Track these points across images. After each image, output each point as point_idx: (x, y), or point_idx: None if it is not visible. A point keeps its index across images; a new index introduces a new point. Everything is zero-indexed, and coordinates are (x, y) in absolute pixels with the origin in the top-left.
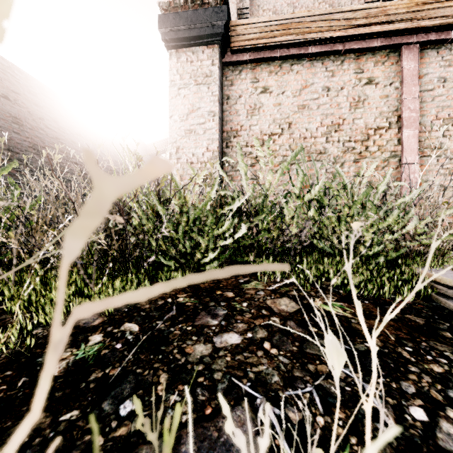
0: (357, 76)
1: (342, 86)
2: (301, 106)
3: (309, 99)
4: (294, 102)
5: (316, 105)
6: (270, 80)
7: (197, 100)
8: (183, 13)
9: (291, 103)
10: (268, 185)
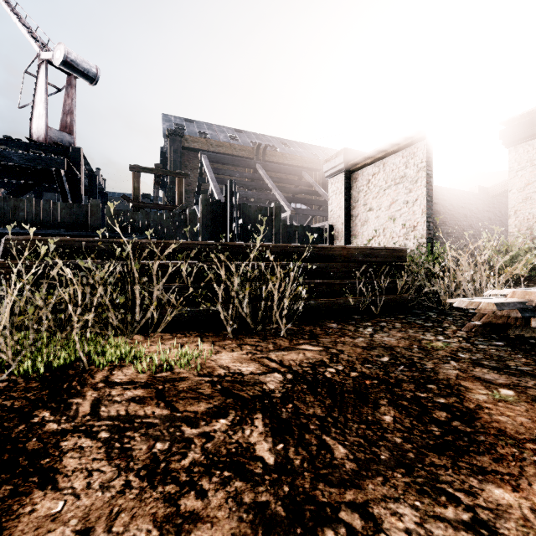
0: None
1: None
2: None
3: None
4: None
5: None
6: None
7: (532, 176)
8: (520, 123)
9: None
10: None
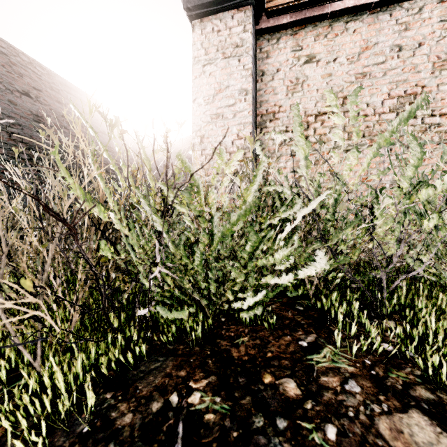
0: (444, 24)
1: (421, 42)
2: (360, 74)
3: (372, 64)
4: (349, 71)
5: (381, 72)
6: (316, 45)
7: (225, 77)
8: None
9: (346, 72)
10: (348, 175)
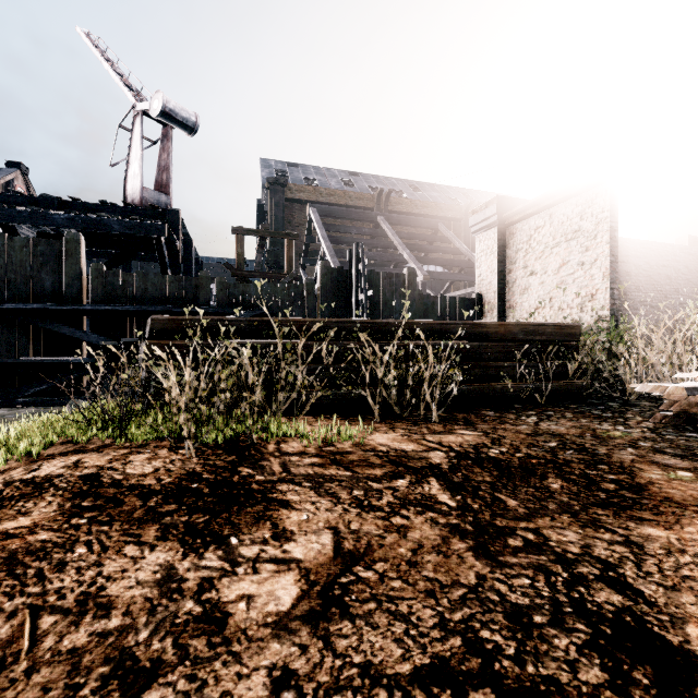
0: None
1: None
2: None
3: None
4: None
5: None
6: None
7: None
8: None
9: None
10: None
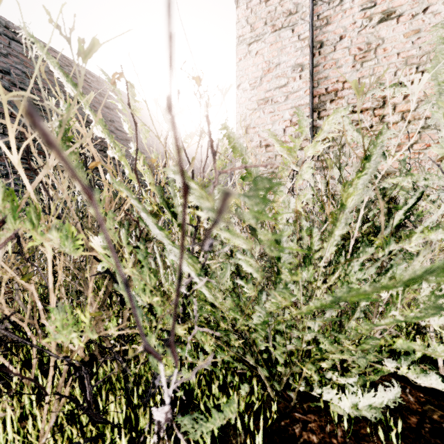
0: None
1: None
2: None
3: None
4: None
5: None
6: None
7: (275, 54)
8: None
9: None
10: None
